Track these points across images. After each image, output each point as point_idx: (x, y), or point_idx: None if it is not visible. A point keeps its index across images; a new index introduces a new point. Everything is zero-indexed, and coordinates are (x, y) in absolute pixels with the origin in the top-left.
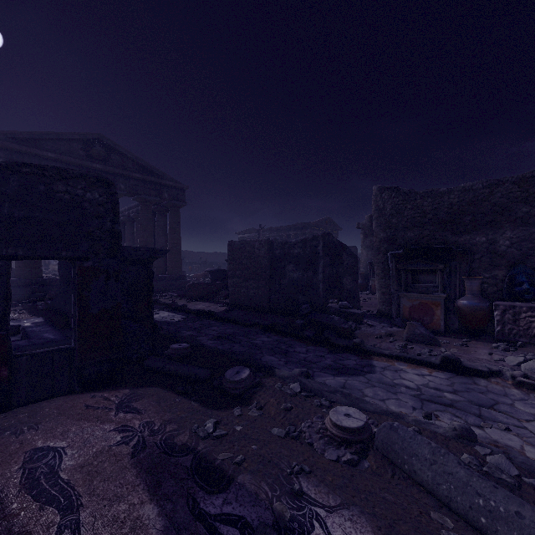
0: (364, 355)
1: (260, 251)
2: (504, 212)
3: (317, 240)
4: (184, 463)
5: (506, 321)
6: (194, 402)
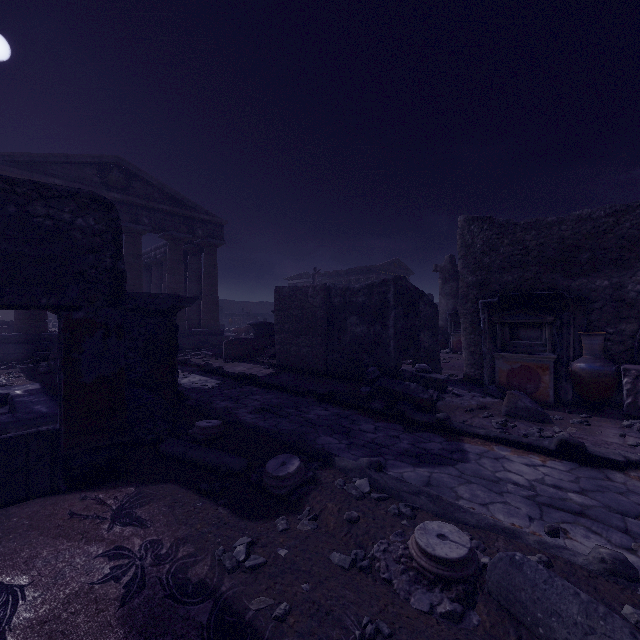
0: (452, 436)
1: (314, 299)
2: (634, 248)
3: (386, 285)
4: (198, 617)
5: (639, 391)
6: (222, 508)
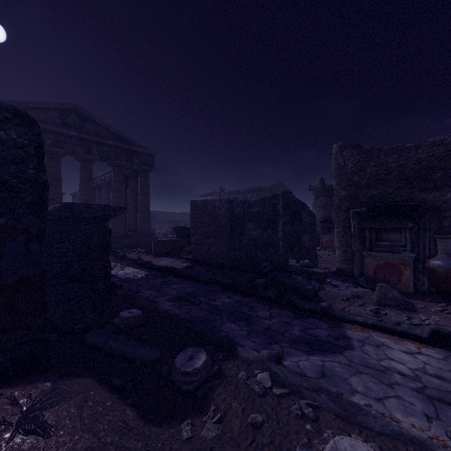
0: (334, 322)
1: (220, 209)
2: None
3: (276, 198)
4: None
5: None
6: (129, 408)
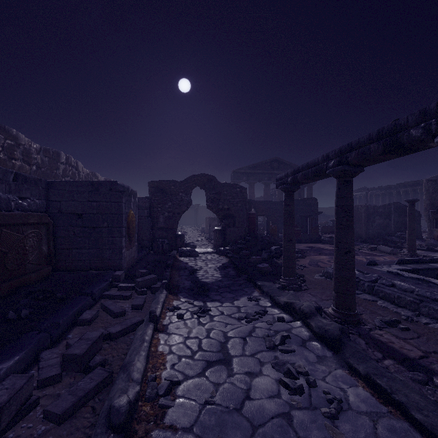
0: (400, 248)
1: (361, 210)
2: None
3: (390, 205)
4: None
5: None
6: None
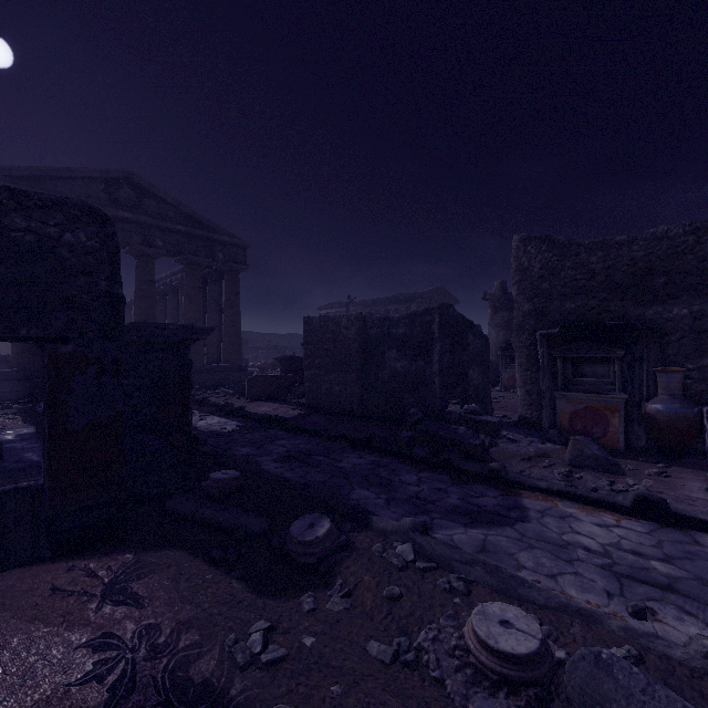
0: (508, 489)
1: (348, 330)
2: None
3: (431, 314)
4: None
5: None
6: (236, 581)
